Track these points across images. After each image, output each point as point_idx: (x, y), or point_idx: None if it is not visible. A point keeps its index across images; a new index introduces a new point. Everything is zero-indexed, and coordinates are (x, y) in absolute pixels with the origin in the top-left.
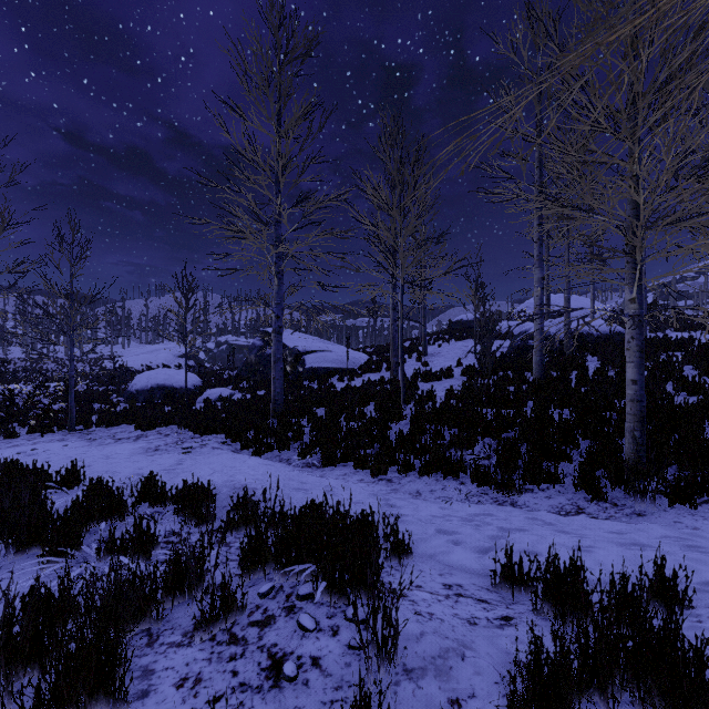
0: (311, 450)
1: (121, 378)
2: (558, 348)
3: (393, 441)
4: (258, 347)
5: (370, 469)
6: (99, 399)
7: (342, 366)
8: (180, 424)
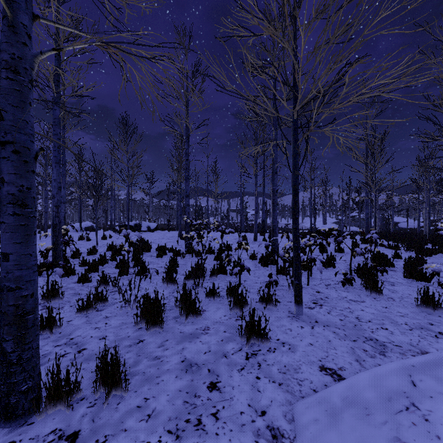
0: None
1: None
2: None
3: None
4: (380, 221)
5: None
6: None
7: (412, 227)
8: None
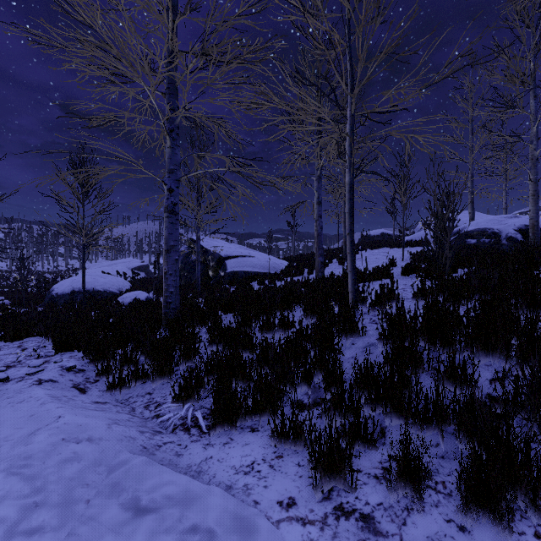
0: (200, 386)
1: (24, 279)
2: (507, 245)
3: (348, 380)
4: (184, 254)
5: (309, 461)
6: (21, 302)
7: (264, 270)
8: (46, 334)
